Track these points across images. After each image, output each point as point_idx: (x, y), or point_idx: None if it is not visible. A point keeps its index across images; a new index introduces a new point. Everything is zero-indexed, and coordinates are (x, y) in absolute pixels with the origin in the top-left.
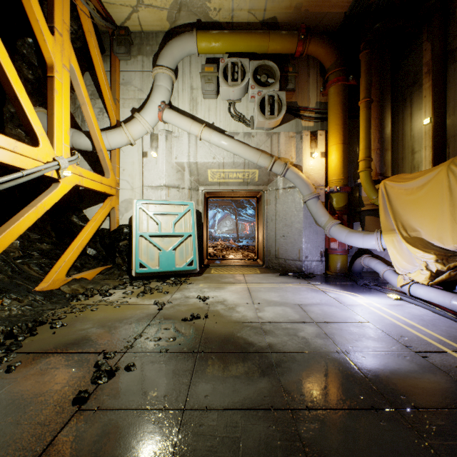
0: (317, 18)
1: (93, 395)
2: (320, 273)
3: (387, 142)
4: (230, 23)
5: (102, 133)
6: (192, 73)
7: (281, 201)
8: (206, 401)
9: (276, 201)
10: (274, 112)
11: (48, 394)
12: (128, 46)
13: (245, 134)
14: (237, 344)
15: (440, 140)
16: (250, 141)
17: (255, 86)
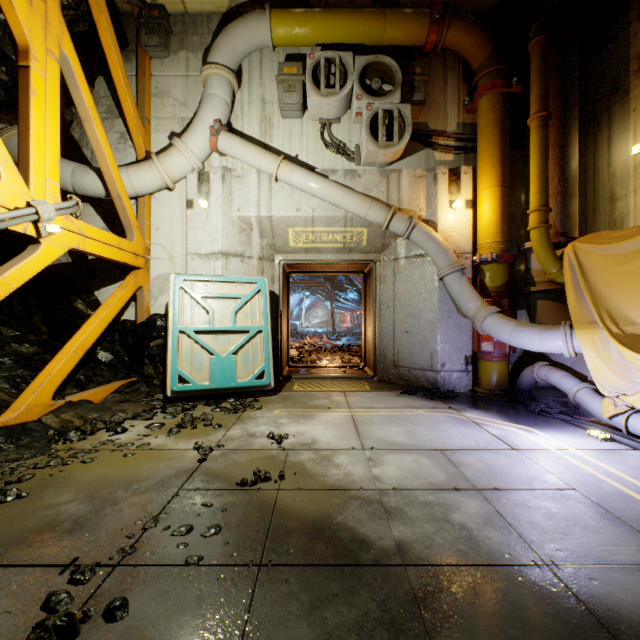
0: None
1: None
2: (465, 390)
3: (572, 183)
4: None
5: (121, 169)
6: (264, 79)
7: (403, 278)
8: None
9: (395, 277)
10: (392, 137)
11: None
12: (163, 35)
13: (346, 172)
14: (337, 543)
15: None
16: (355, 182)
17: (362, 95)
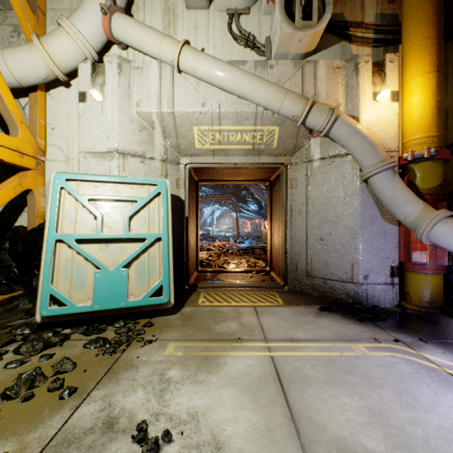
0: None
1: None
2: (391, 304)
3: None
4: None
5: None
6: None
7: (317, 181)
8: None
9: (308, 180)
10: (309, 20)
11: None
12: None
13: (257, 63)
14: None
15: None
16: (267, 74)
17: None
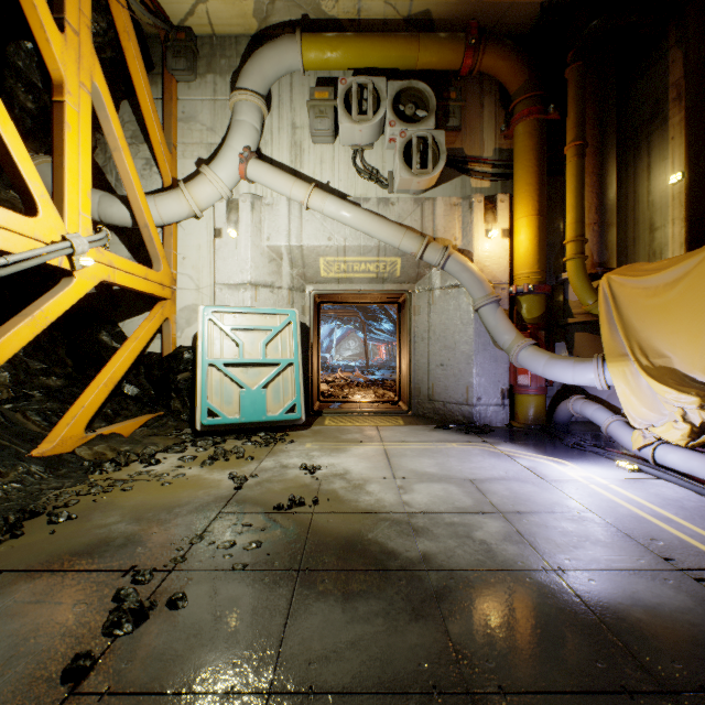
0: (496, 13)
1: (102, 662)
2: (502, 424)
3: (610, 212)
4: (356, 22)
5: (148, 197)
6: (294, 103)
7: (438, 309)
8: (310, 675)
9: (430, 308)
10: (427, 164)
11: (19, 659)
12: (190, 59)
13: (379, 200)
14: (368, 554)
15: (700, 208)
16: (389, 211)
17: (396, 121)
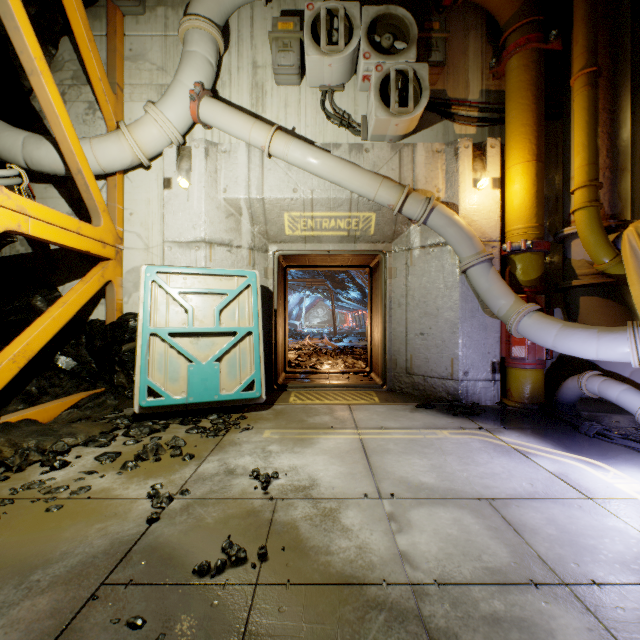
0: None
1: None
2: (492, 402)
3: (624, 155)
4: None
5: (83, 139)
6: (255, 39)
7: (417, 271)
8: None
9: (408, 270)
10: (406, 104)
11: None
12: None
13: (351, 147)
14: None
15: None
16: (362, 158)
17: (371, 53)
